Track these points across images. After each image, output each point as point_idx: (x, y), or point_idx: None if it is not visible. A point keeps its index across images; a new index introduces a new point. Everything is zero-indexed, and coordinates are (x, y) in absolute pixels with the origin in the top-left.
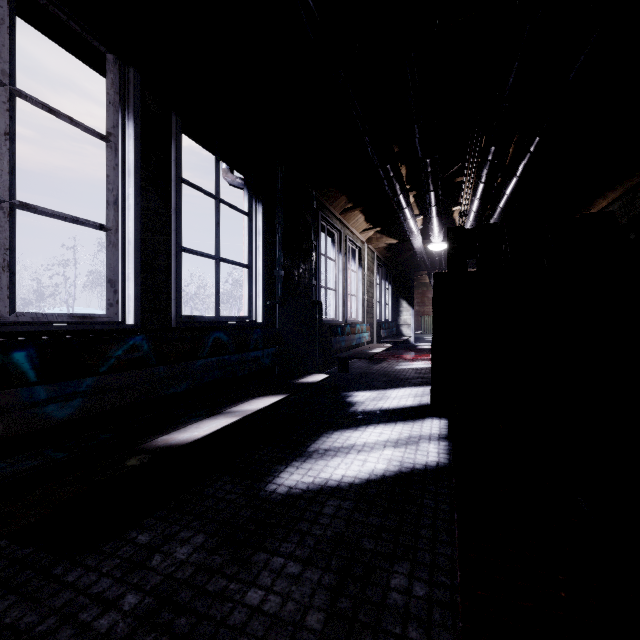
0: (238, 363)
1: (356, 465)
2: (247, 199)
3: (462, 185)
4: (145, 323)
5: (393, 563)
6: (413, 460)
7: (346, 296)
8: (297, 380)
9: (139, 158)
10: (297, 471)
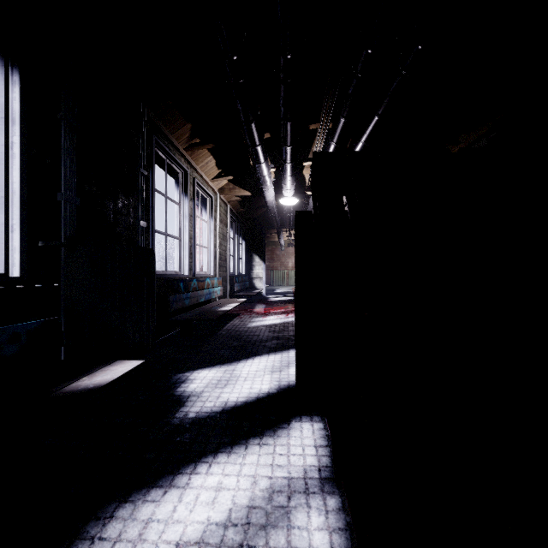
0: None
1: None
2: None
3: (311, 144)
4: None
5: None
6: None
7: (194, 246)
8: (66, 384)
9: None
10: None
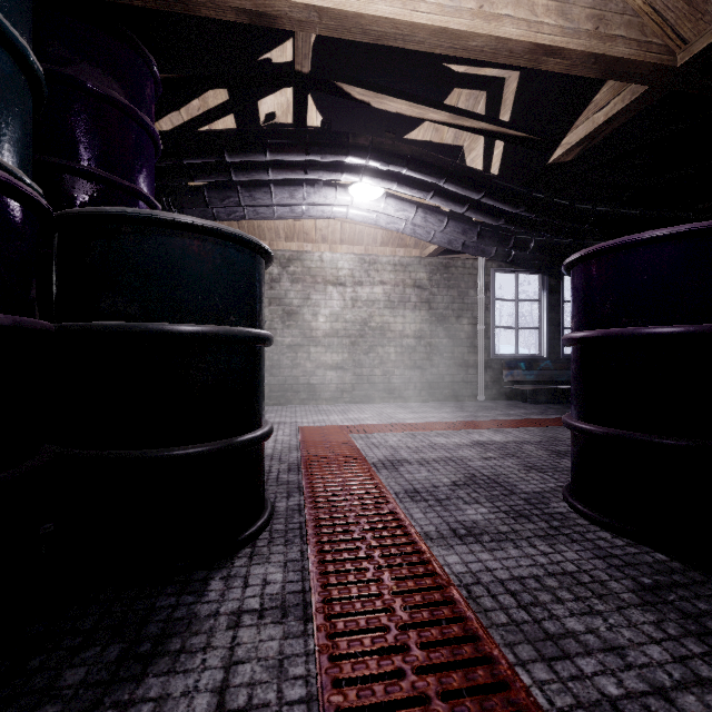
0: None
1: None
2: None
3: None
4: (550, 357)
5: None
6: None
7: None
8: None
9: (548, 304)
10: None
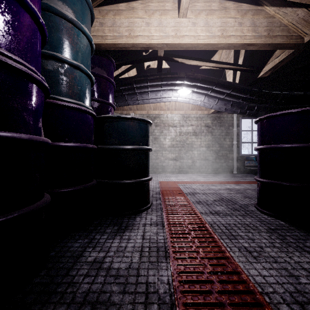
0: None
1: None
2: None
3: None
4: None
5: None
6: None
7: None
8: None
9: None
10: None
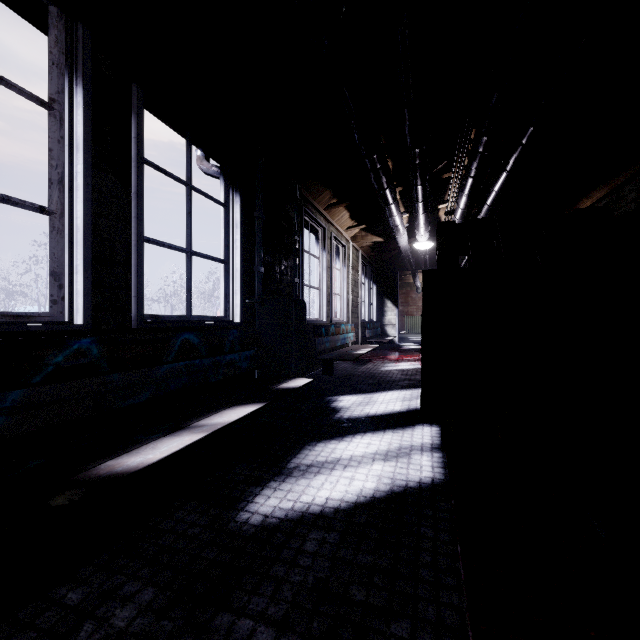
0: (211, 368)
1: (342, 484)
2: (223, 188)
3: (448, 183)
4: (98, 323)
5: (390, 622)
6: (405, 476)
7: (330, 295)
8: (277, 385)
9: (90, 131)
10: (274, 494)
